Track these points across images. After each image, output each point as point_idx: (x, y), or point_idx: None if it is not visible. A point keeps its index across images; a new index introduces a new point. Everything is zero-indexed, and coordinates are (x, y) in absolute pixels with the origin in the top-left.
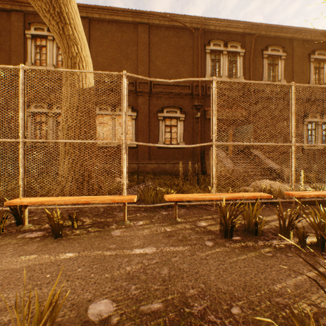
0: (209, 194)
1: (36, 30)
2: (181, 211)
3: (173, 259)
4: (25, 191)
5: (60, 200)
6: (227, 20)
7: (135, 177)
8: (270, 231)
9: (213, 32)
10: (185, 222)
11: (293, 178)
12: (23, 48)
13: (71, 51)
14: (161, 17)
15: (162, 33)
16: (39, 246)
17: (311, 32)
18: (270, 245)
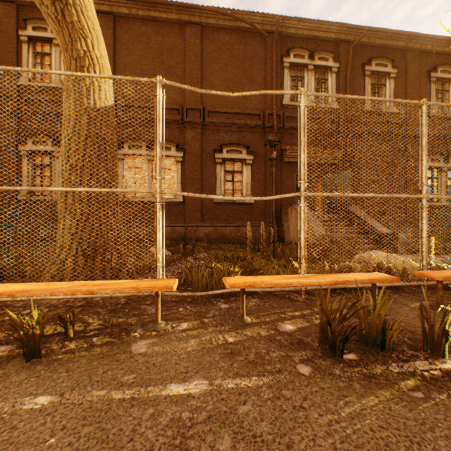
0: (297, 276)
1: (35, 30)
2: (251, 303)
3: (240, 409)
4: None
5: (43, 290)
6: (314, 21)
7: (181, 245)
8: (403, 340)
9: (294, 37)
10: (259, 323)
11: (424, 249)
12: (16, 56)
13: (76, 48)
14: (219, 14)
15: (221, 38)
16: None
17: (433, 40)
18: (413, 372)
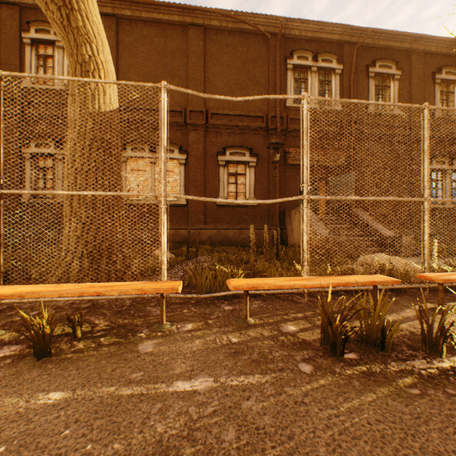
0: (300, 278)
1: (38, 33)
2: (254, 305)
3: (244, 404)
4: (2, 274)
5: (52, 292)
6: (318, 22)
7: (184, 248)
8: (403, 340)
9: (297, 39)
10: (262, 324)
11: (426, 252)
12: (19, 58)
13: (81, 53)
14: (223, 16)
15: (224, 40)
16: (5, 377)
17: (437, 42)
18: (411, 370)
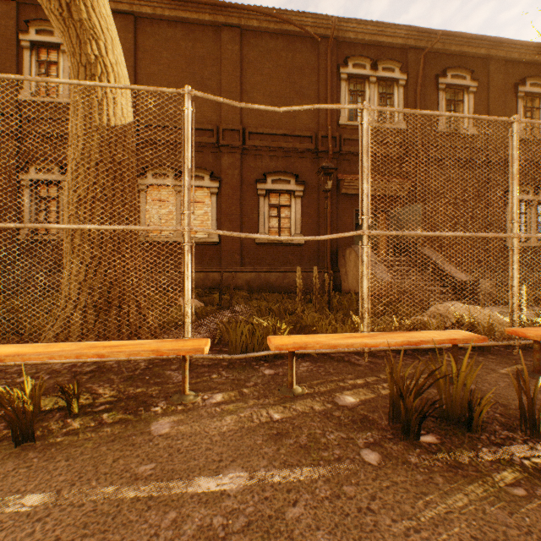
0: (359, 335)
1: (39, 34)
2: (302, 368)
3: (290, 513)
4: None
5: (40, 354)
6: (378, 23)
7: (216, 295)
8: (494, 417)
9: (353, 43)
10: (312, 395)
11: (515, 300)
12: (16, 65)
13: (85, 52)
14: (263, 15)
15: (265, 44)
16: None
17: (520, 47)
18: (510, 460)
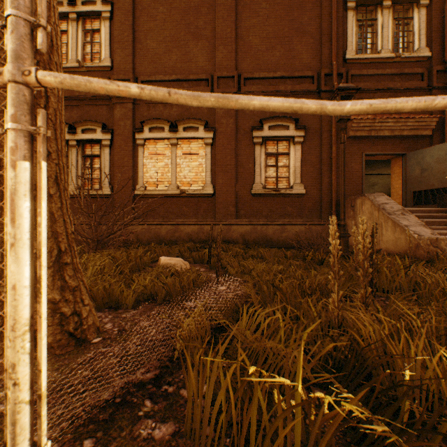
0: None
1: None
2: None
3: None
4: None
5: None
6: None
7: (207, 251)
8: None
9: None
10: None
11: None
12: None
13: None
14: None
15: None
16: None
17: None
18: None
